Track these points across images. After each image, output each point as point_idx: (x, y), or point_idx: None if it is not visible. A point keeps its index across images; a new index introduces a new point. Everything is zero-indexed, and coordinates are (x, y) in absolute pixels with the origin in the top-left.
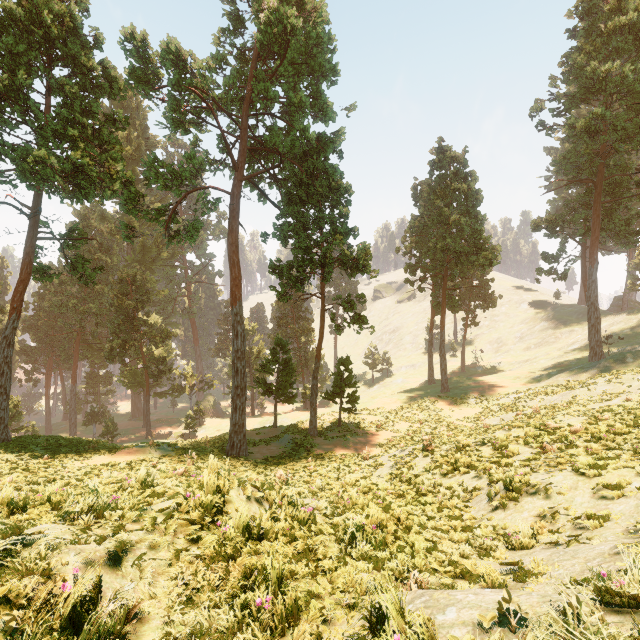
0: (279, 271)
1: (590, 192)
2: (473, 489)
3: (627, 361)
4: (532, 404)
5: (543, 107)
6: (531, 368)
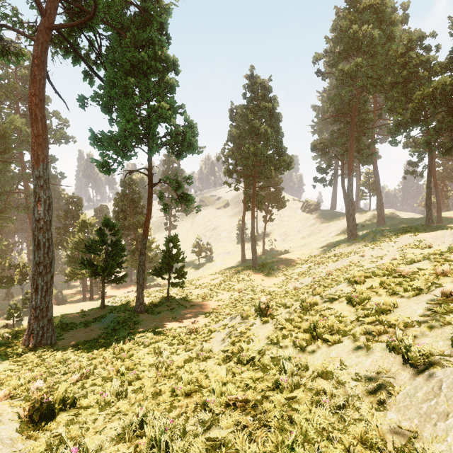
0: (101, 142)
1: (348, 124)
2: (378, 376)
3: (375, 237)
4: (320, 270)
5: (321, 57)
6: (309, 249)
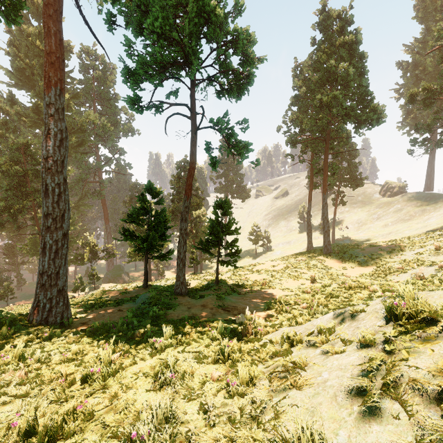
0: (133, 74)
1: None
2: None
3: None
4: (442, 258)
5: None
6: (399, 237)
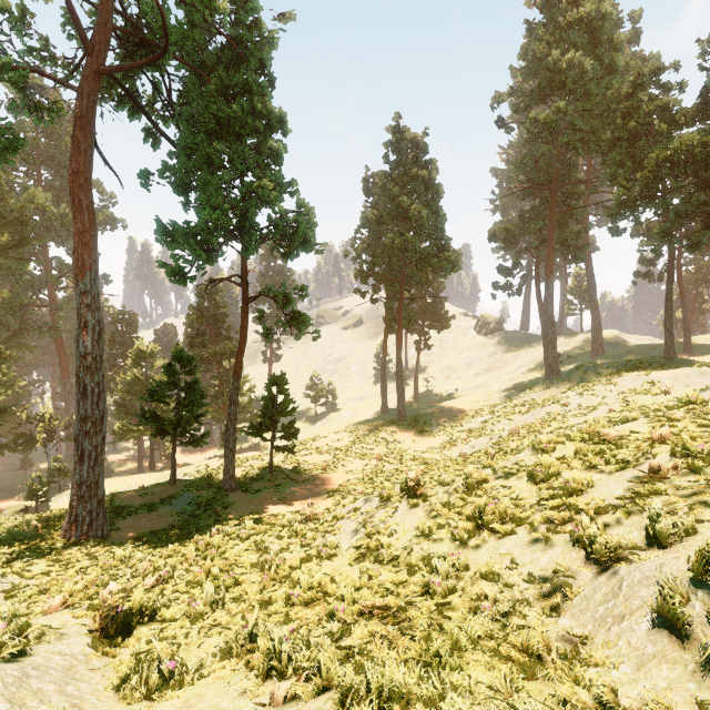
0: (172, 237)
1: (546, 200)
2: (554, 575)
3: (586, 375)
4: (501, 427)
5: (504, 99)
6: (485, 392)
